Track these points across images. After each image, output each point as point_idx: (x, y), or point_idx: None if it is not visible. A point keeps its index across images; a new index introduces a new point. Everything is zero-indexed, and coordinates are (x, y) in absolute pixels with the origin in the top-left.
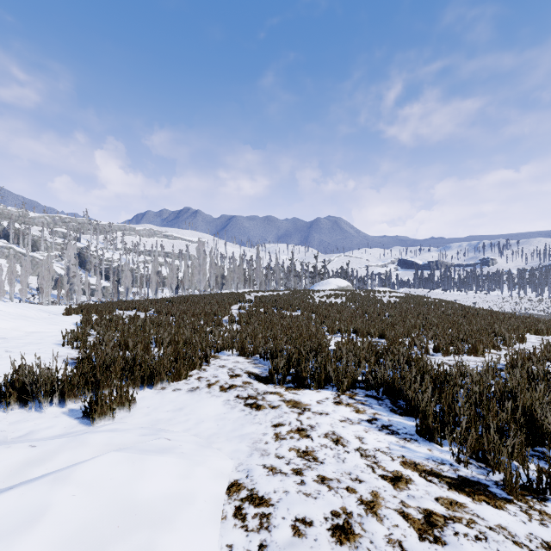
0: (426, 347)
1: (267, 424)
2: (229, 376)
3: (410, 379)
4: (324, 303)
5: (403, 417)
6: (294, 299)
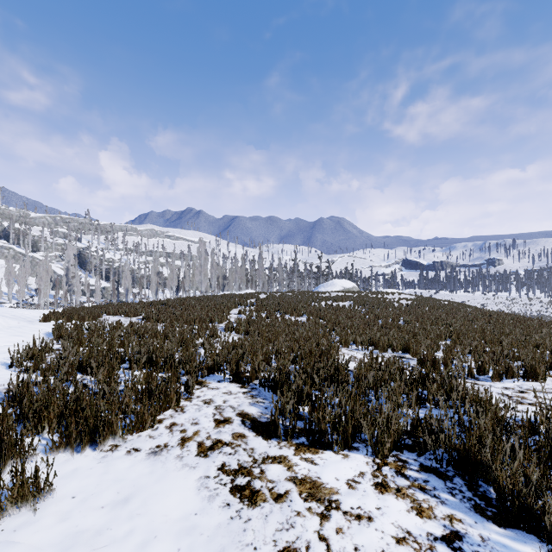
0: (469, 368)
1: (267, 548)
2: (214, 423)
3: (490, 441)
4: (330, 306)
5: (505, 531)
6: (299, 301)
